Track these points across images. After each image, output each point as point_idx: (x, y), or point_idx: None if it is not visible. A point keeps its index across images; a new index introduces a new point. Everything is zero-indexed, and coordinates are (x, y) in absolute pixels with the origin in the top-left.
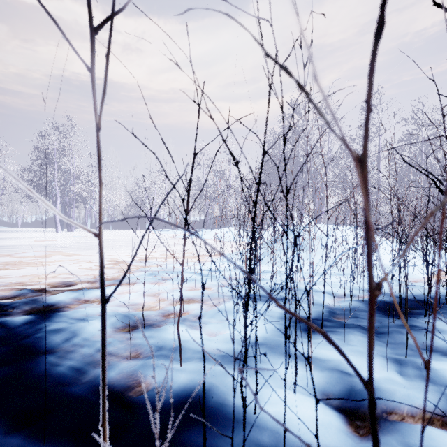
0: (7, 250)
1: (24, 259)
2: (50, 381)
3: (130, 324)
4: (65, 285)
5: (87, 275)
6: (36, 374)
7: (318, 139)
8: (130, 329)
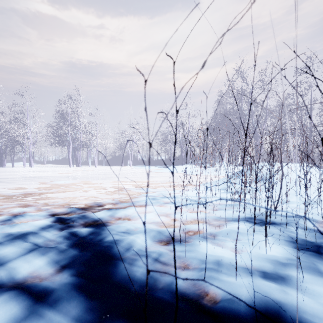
0: (45, 179)
1: (59, 186)
2: (135, 285)
3: (164, 239)
4: (97, 205)
5: (108, 198)
6: (122, 278)
7: None
8: (166, 243)
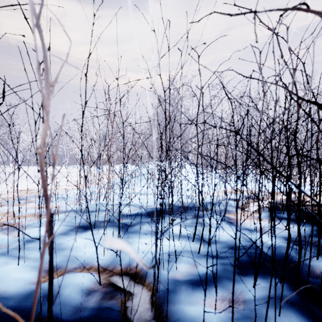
0: None
1: None
2: None
3: None
4: None
5: None
6: None
7: (8, 110)
8: None
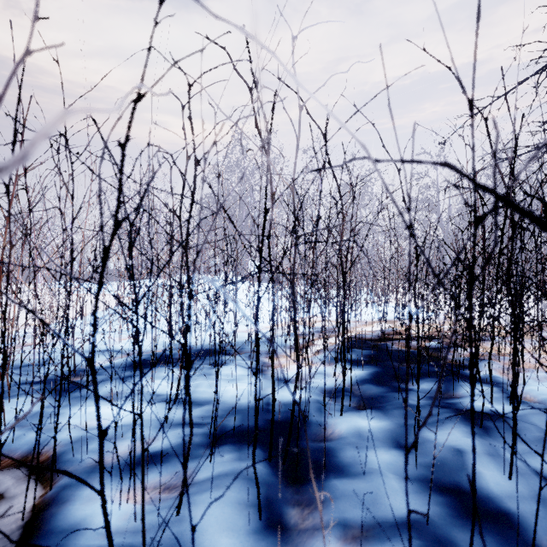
0: None
1: None
2: None
3: None
4: None
5: None
6: None
7: None
8: None
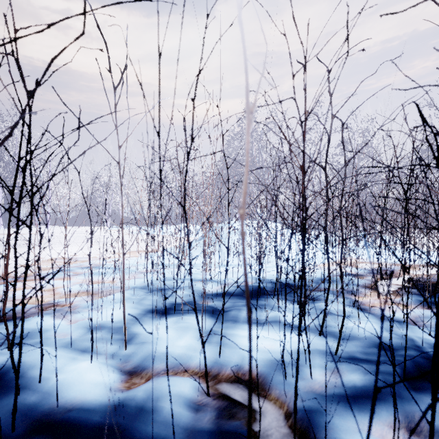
0: None
1: None
2: None
3: None
4: None
5: None
6: None
7: (84, 152)
8: None
